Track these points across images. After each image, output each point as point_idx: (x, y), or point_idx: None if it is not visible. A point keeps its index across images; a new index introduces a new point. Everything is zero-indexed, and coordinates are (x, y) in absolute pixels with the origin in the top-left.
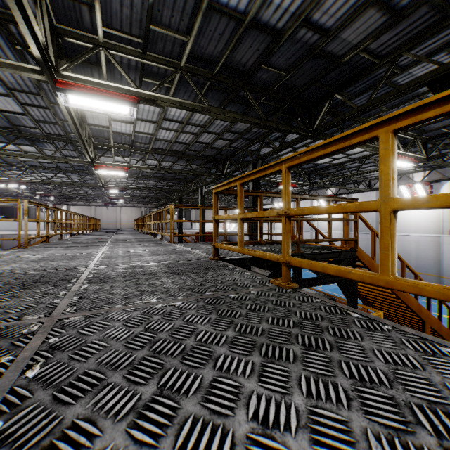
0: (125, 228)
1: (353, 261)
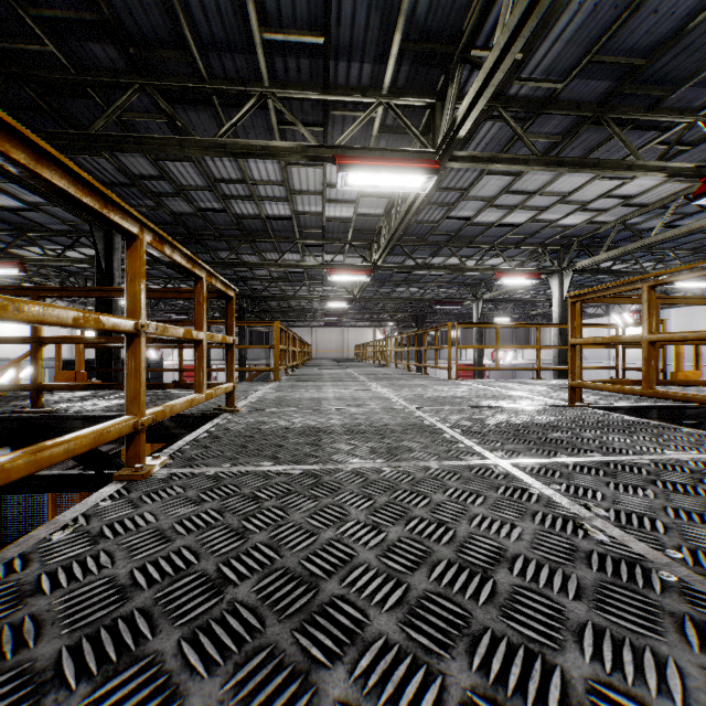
0: None
1: None
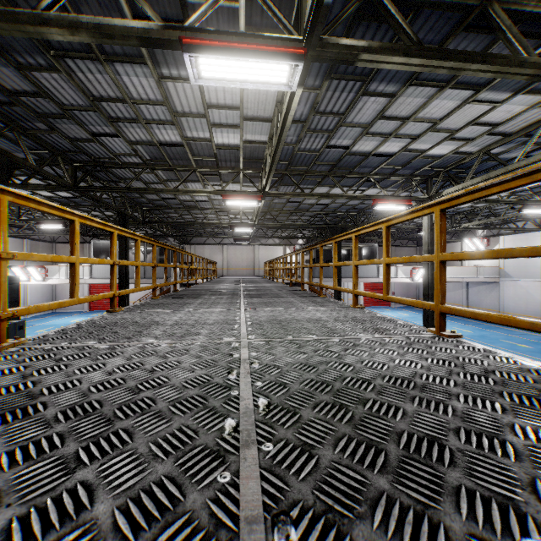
0: None
1: None
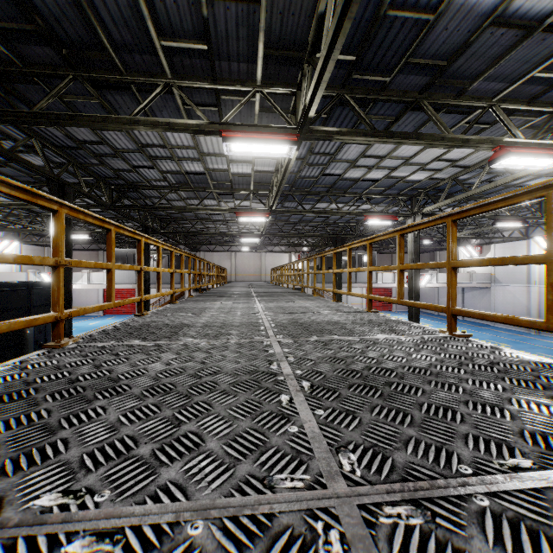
0: None
1: None
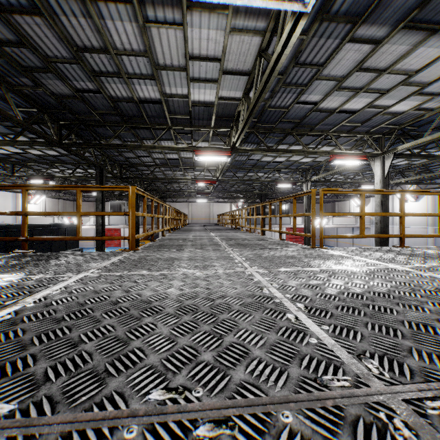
0: None
1: None
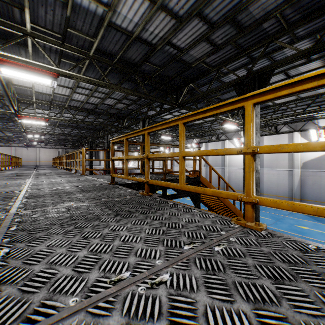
0: (44, 165)
1: (198, 184)
